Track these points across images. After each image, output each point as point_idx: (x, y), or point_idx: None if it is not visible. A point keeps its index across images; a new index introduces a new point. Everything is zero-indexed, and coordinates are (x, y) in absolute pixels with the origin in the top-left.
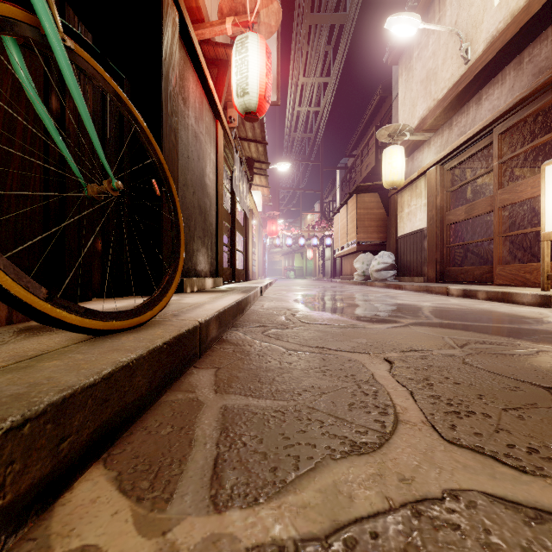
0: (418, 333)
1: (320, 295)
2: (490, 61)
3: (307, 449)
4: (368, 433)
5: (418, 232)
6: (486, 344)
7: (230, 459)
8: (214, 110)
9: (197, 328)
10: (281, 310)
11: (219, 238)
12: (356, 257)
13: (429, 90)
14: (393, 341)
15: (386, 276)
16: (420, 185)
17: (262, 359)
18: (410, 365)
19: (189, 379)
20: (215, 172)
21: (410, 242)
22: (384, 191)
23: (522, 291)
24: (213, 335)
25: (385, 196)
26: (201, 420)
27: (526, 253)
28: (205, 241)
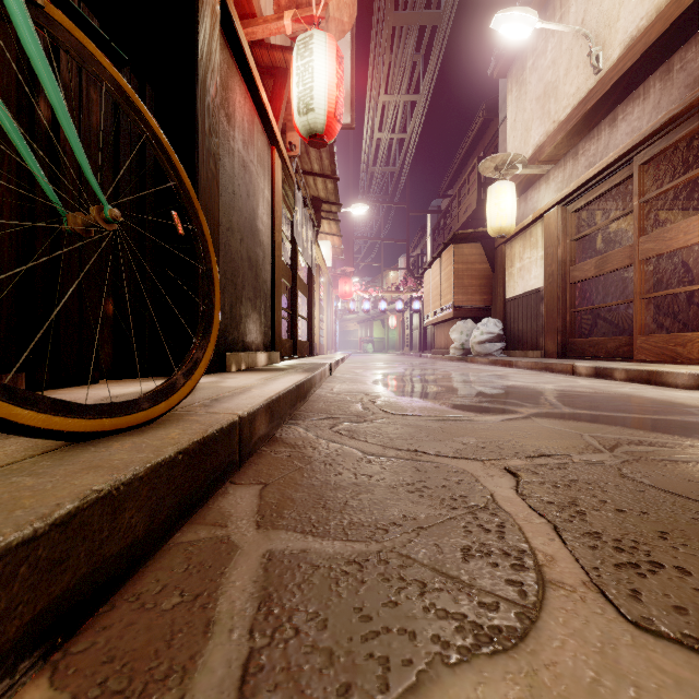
0: (546, 428)
1: (407, 374)
2: (628, 70)
3: (401, 643)
4: (500, 607)
5: (533, 293)
6: (644, 445)
7: (270, 664)
8: (269, 133)
9: (236, 424)
10: (357, 396)
11: (276, 300)
12: (453, 325)
13: (547, 109)
14: (513, 440)
15: (492, 350)
16: (536, 233)
17: (330, 469)
18: (544, 479)
19: (220, 504)
20: (270, 213)
21: (523, 306)
22: (488, 240)
23: (675, 370)
24: (261, 433)
25: (489, 246)
26: (229, 580)
27: (673, 319)
28: (257, 303)
